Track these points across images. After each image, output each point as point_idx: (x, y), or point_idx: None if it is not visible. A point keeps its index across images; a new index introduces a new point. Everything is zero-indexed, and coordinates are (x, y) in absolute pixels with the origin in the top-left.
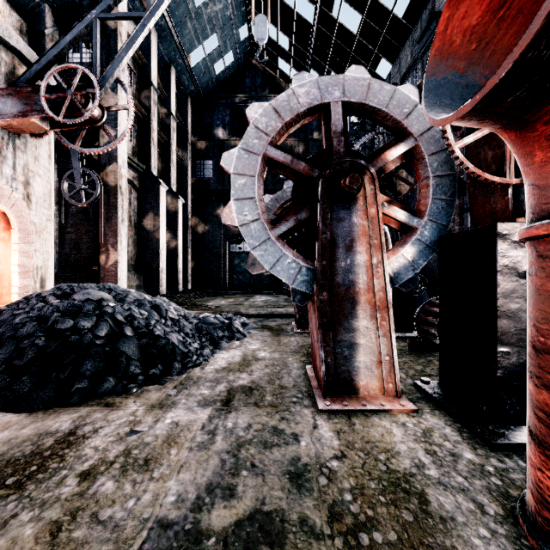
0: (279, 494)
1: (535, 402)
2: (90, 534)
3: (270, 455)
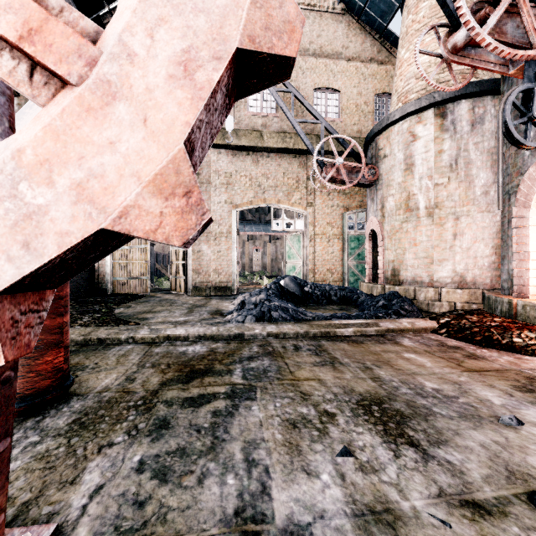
0: (181, 415)
1: (53, 327)
2: (285, 394)
3: (181, 441)
